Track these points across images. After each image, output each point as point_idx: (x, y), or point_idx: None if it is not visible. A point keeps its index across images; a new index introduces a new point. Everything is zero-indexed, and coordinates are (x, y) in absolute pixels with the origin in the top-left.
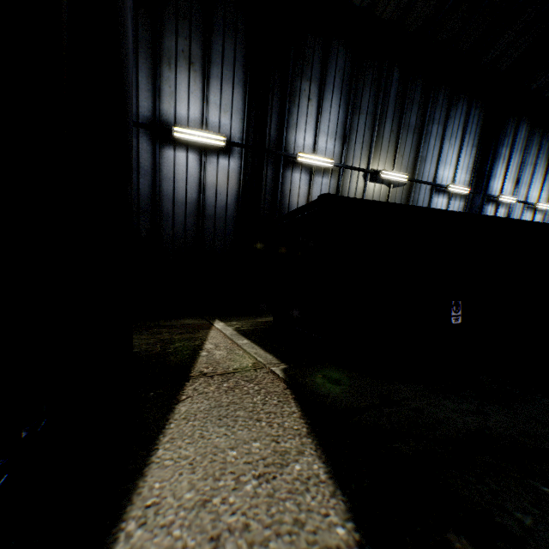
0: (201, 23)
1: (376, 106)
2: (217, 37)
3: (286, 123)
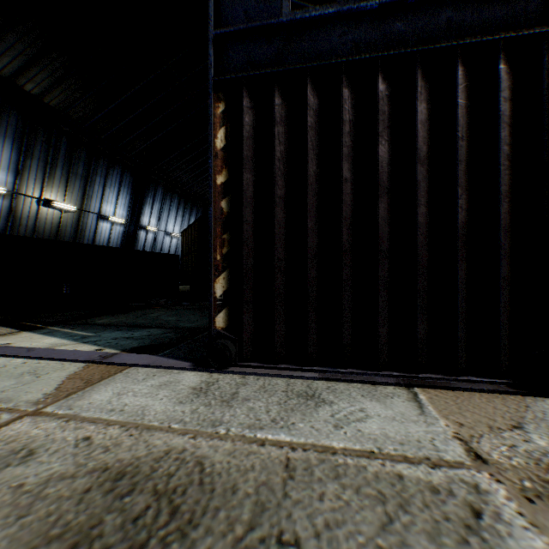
0: None
1: (48, 156)
2: None
3: None
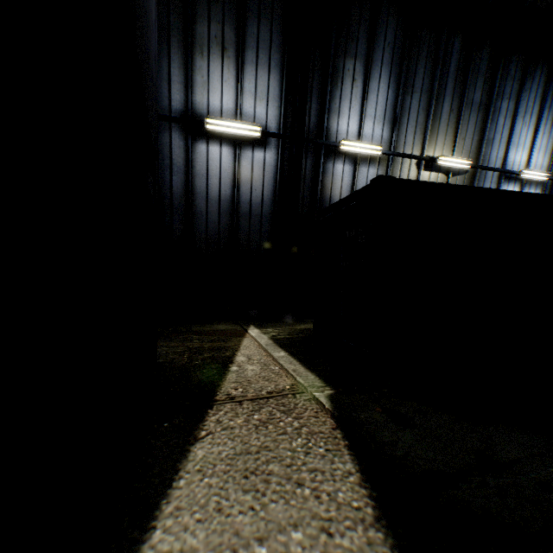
0: (234, 4)
1: (432, 83)
2: (252, 18)
3: (328, 109)
